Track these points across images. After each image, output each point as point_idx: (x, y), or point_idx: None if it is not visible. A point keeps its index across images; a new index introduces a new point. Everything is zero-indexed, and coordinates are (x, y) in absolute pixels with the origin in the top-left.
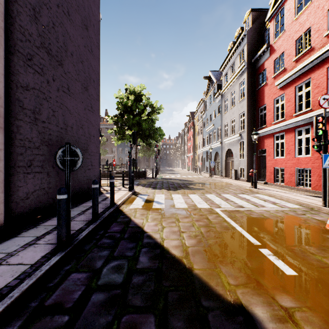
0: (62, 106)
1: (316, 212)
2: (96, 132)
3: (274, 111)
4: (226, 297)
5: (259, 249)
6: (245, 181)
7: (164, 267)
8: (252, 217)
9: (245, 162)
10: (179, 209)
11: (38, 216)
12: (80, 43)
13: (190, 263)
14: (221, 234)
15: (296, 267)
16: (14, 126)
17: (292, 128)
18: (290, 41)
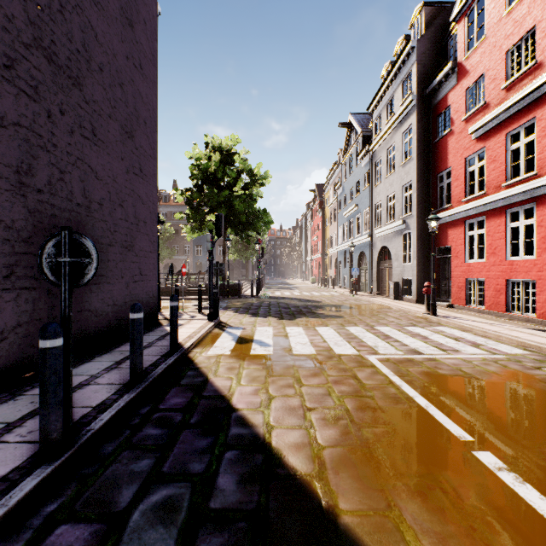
0: (80, 163)
1: None
2: (149, 215)
3: (466, 180)
4: None
5: (475, 453)
6: (414, 302)
7: (272, 506)
8: (441, 375)
9: (414, 268)
10: (301, 358)
11: (27, 374)
12: (119, 51)
13: (330, 493)
14: (388, 415)
15: None
16: None
17: (499, 208)
18: (496, 55)
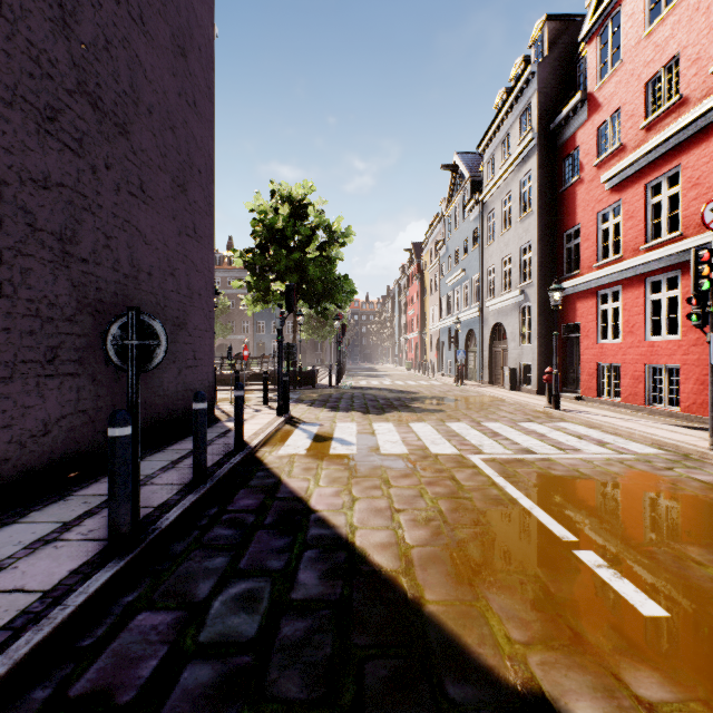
0: (127, 225)
1: (696, 463)
2: (205, 285)
3: (598, 240)
4: (505, 676)
5: (576, 552)
6: (535, 394)
7: (356, 597)
8: (553, 476)
9: (535, 351)
10: (390, 458)
11: (71, 474)
12: (170, 88)
13: (416, 587)
14: (487, 516)
15: (664, 596)
16: (15, 269)
17: (638, 276)
18: (634, 85)
